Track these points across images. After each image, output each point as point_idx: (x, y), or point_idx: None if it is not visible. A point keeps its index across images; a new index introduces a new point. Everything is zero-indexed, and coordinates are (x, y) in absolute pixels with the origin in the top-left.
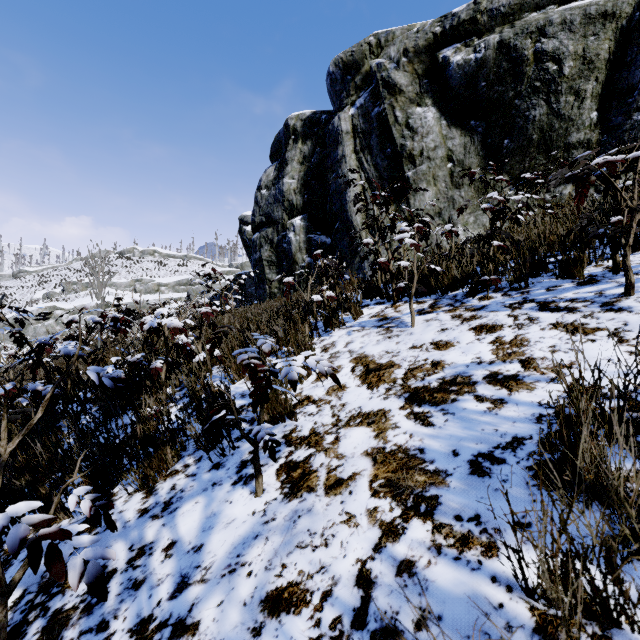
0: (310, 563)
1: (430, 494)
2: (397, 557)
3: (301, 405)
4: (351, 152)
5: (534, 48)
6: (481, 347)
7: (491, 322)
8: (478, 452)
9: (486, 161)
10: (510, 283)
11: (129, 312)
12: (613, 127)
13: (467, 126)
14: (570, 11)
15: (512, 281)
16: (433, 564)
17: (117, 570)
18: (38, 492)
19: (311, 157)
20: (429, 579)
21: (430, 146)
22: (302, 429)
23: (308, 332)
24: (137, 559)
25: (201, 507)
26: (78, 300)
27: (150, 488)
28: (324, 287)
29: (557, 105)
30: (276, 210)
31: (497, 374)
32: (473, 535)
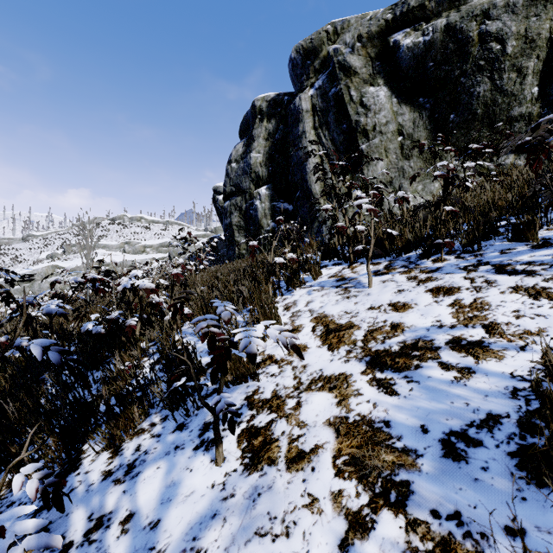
0: None
1: (400, 479)
2: None
3: (264, 365)
4: (310, 128)
5: (479, 30)
6: (440, 310)
7: (447, 284)
8: (450, 430)
9: (433, 134)
10: (462, 246)
11: (108, 273)
12: None
13: (416, 103)
14: None
15: (465, 244)
16: None
17: (73, 543)
18: (9, 451)
19: (275, 134)
20: None
21: (382, 121)
22: (264, 391)
23: (271, 291)
24: (94, 532)
25: (162, 474)
26: (76, 260)
27: (117, 447)
28: (286, 250)
29: (500, 82)
30: (244, 181)
31: (460, 339)
32: (455, 540)
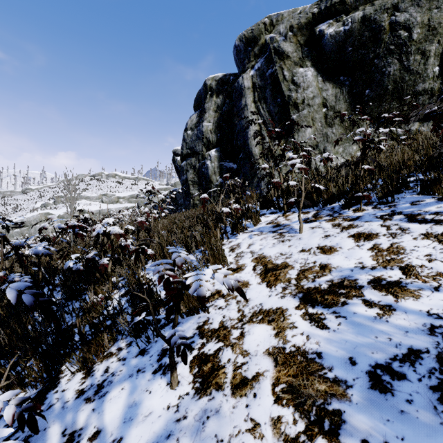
0: None
1: (332, 408)
2: None
3: (213, 298)
4: (251, 102)
5: (389, 20)
6: (361, 253)
7: (367, 231)
8: (375, 362)
9: (352, 106)
10: (378, 198)
11: (85, 221)
12: None
13: (337, 81)
14: None
15: (381, 197)
16: None
17: None
18: None
19: (222, 107)
20: None
21: (309, 96)
22: (213, 322)
23: (219, 235)
24: None
25: (125, 394)
26: (64, 208)
27: (89, 369)
28: (231, 201)
29: (407, 62)
30: (198, 145)
31: (380, 279)
32: None
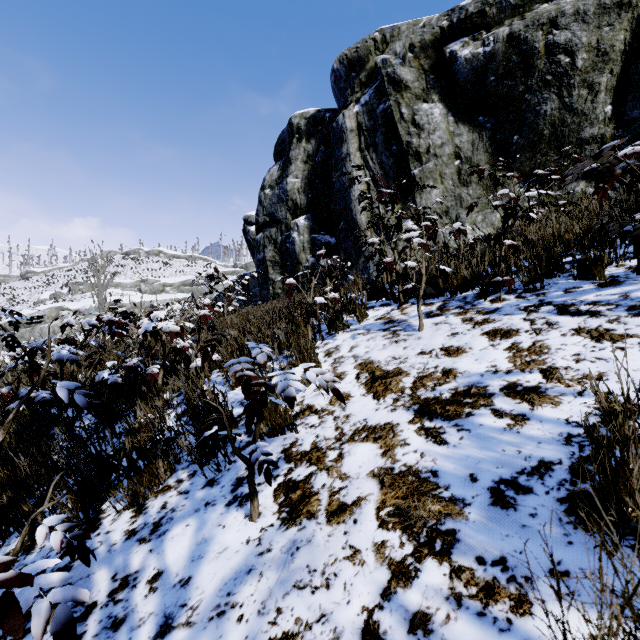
0: (309, 609)
1: (446, 528)
2: (409, 607)
3: (302, 415)
4: (356, 150)
5: (545, 40)
6: (496, 354)
7: (505, 326)
8: (499, 478)
9: (495, 158)
10: (524, 284)
11: (126, 315)
12: (628, 121)
13: (475, 122)
14: (583, 1)
15: (526, 282)
16: (453, 620)
17: (97, 604)
18: (21, 510)
19: (315, 156)
20: (448, 639)
21: (437, 143)
22: (303, 443)
23: (311, 335)
24: (119, 591)
25: (192, 531)
26: (84, 300)
27: (140, 506)
28: (328, 288)
29: (569, 99)
30: (280, 210)
31: (516, 385)
32: (499, 584)
